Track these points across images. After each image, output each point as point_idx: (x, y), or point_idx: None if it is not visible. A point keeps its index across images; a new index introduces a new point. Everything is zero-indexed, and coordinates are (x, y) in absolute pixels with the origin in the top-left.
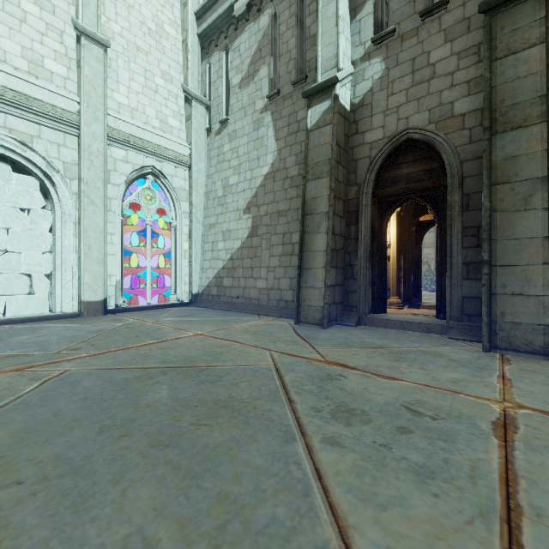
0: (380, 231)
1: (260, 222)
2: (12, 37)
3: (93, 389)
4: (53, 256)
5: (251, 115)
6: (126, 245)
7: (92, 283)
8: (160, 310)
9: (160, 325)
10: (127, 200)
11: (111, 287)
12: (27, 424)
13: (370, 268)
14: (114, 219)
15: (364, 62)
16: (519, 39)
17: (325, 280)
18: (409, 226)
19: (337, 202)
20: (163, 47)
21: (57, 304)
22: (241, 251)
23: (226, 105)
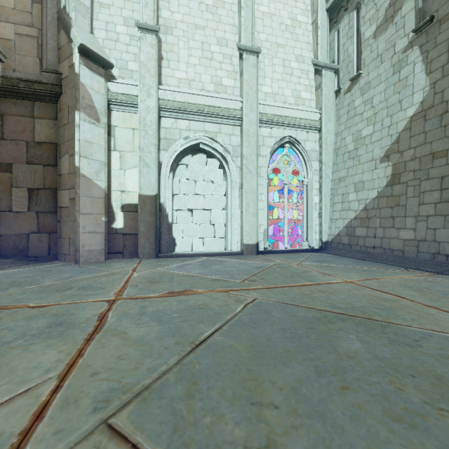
0: None
1: (403, 168)
2: (206, 72)
3: (284, 321)
4: (226, 211)
5: (390, 59)
6: (269, 202)
7: (249, 231)
8: (296, 254)
9: (305, 268)
10: (270, 166)
11: (260, 234)
12: (252, 342)
13: None
14: (262, 182)
15: None
16: None
17: None
18: None
19: None
20: (296, 35)
21: (229, 244)
22: (377, 201)
23: (357, 62)
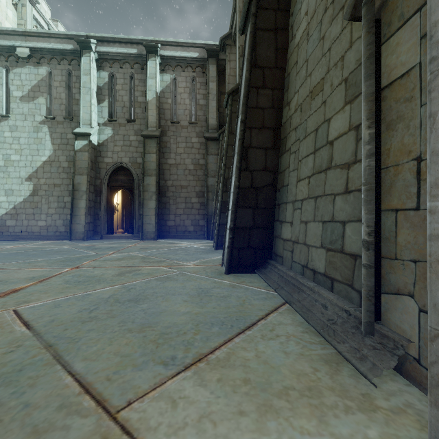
0: (111, 200)
1: (40, 188)
2: None
3: (3, 255)
4: None
5: (32, 122)
6: None
7: None
8: None
9: None
10: None
11: None
12: None
13: (106, 215)
14: None
15: (104, 126)
16: (151, 150)
17: (85, 220)
18: (128, 196)
19: (91, 186)
20: None
21: None
22: (24, 204)
23: (6, 105)
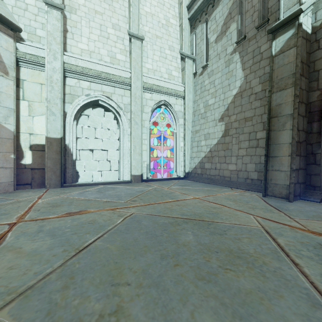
0: None
1: (230, 126)
2: (104, 47)
3: (149, 226)
4: (119, 151)
5: (224, 58)
6: (151, 145)
7: (136, 165)
8: (169, 181)
9: (172, 190)
10: (151, 120)
11: (144, 168)
12: (123, 243)
13: None
14: (146, 131)
15: None
16: None
17: (291, 165)
18: None
19: (300, 106)
20: (169, 32)
21: (121, 175)
22: (217, 146)
23: (206, 56)
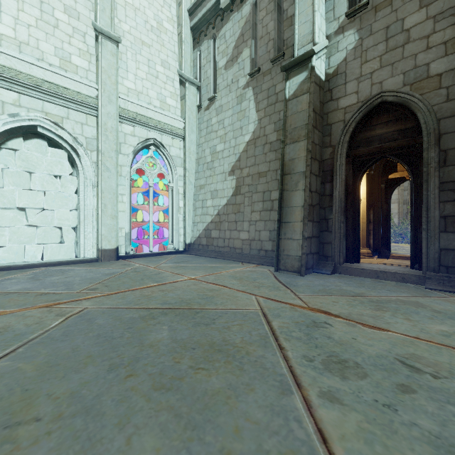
0: (354, 187)
1: (243, 182)
2: (48, 40)
3: (105, 326)
4: (78, 212)
5: (235, 91)
6: (133, 204)
7: (107, 234)
8: (160, 257)
9: (160, 270)
10: (134, 167)
11: (121, 238)
12: (49, 357)
13: (344, 221)
14: (124, 182)
15: (338, 35)
16: None
17: (303, 232)
18: (378, 184)
19: (313, 163)
20: (162, 40)
21: (81, 251)
22: (226, 208)
23: (214, 85)
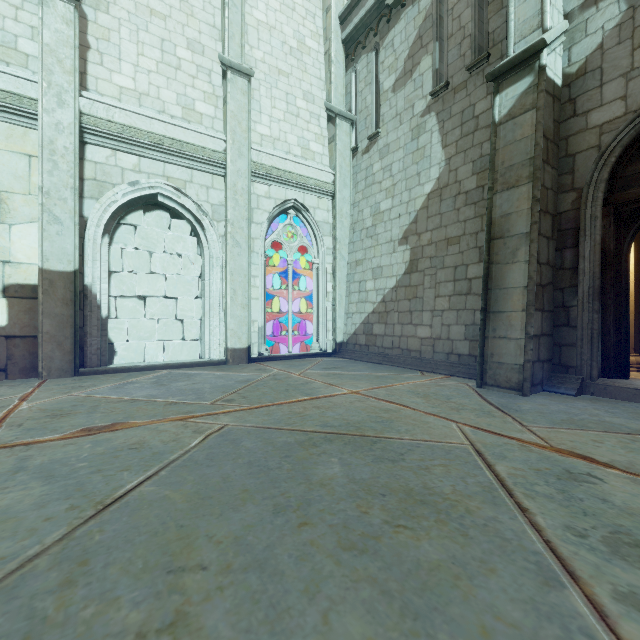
0: (617, 254)
1: (421, 254)
2: (169, 86)
3: (255, 451)
4: (202, 301)
5: (409, 121)
6: (268, 288)
7: (237, 329)
8: (303, 361)
9: (308, 378)
10: (269, 239)
11: (254, 334)
12: (198, 487)
13: (599, 310)
14: (257, 260)
15: (586, 9)
16: None
17: (526, 327)
18: None
19: (543, 218)
20: (304, 65)
21: (206, 350)
22: (396, 292)
23: (376, 117)
